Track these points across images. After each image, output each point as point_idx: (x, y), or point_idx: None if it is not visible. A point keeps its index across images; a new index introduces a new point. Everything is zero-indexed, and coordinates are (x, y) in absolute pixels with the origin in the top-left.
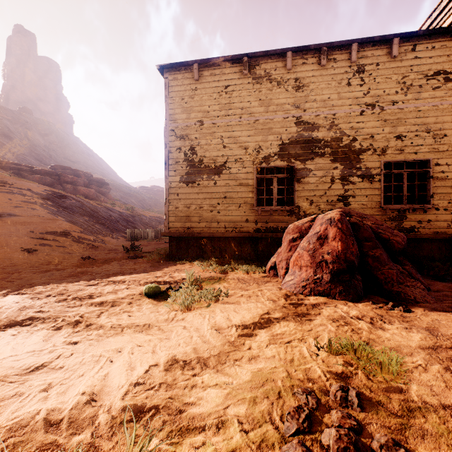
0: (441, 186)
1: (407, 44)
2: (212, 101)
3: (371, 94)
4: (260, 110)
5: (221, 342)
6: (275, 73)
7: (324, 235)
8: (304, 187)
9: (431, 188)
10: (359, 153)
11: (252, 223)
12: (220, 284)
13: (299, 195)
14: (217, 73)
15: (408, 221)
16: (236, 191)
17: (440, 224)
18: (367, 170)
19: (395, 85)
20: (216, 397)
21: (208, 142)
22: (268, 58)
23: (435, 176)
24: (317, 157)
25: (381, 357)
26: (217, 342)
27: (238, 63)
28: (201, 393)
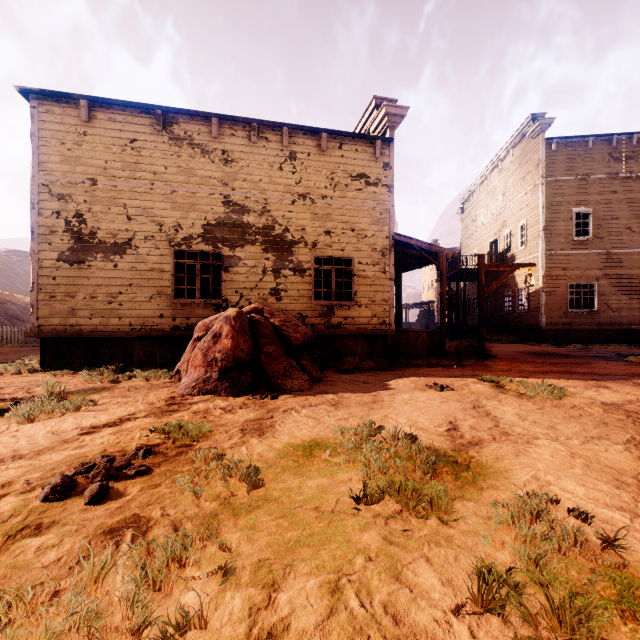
0: (363, 284)
1: (335, 140)
2: (111, 155)
3: (303, 185)
4: (179, 179)
5: (53, 441)
6: (199, 138)
7: (219, 333)
8: (233, 278)
9: (355, 286)
10: (291, 245)
11: (169, 319)
12: (99, 394)
13: (227, 287)
14: (119, 120)
15: (336, 317)
16: (147, 278)
17: (362, 321)
18: (299, 264)
19: (325, 179)
20: (15, 473)
21: (105, 209)
22: (189, 118)
23: (358, 274)
24: (248, 244)
25: (192, 427)
26: (47, 442)
27: (149, 114)
28: (1, 474)
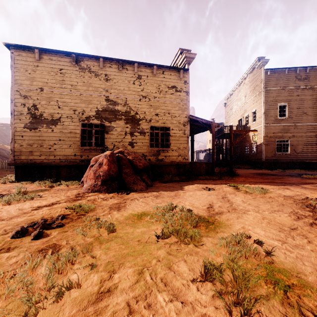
0: (174, 140)
1: (160, 70)
2: (50, 76)
3: (145, 91)
4: (84, 88)
5: (18, 213)
6: (93, 68)
7: (102, 163)
8: (110, 136)
9: (170, 141)
10: (139, 120)
11: (79, 156)
12: (43, 192)
13: (107, 141)
14: (54, 59)
15: (161, 156)
16: (68, 136)
17: (174, 158)
18: (143, 130)
19: (155, 88)
20: None
21: (47, 103)
22: (89, 58)
23: (172, 135)
24: (117, 120)
25: (85, 206)
26: (16, 213)
27: (69, 56)
28: None
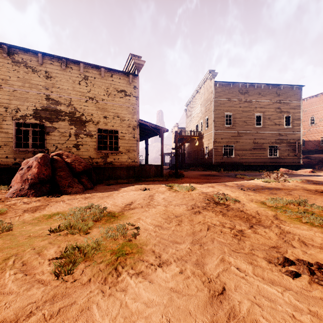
0: (124, 143)
1: (109, 72)
2: None
3: (92, 93)
4: (18, 84)
5: None
6: (31, 63)
7: (31, 165)
8: (51, 138)
9: (119, 144)
10: (85, 122)
11: (12, 159)
12: None
13: (48, 142)
14: None
15: (109, 159)
16: None
17: (123, 160)
18: (90, 132)
19: (104, 91)
20: None
21: None
22: (24, 52)
23: (121, 138)
24: (60, 121)
25: None
26: None
27: None
28: None
